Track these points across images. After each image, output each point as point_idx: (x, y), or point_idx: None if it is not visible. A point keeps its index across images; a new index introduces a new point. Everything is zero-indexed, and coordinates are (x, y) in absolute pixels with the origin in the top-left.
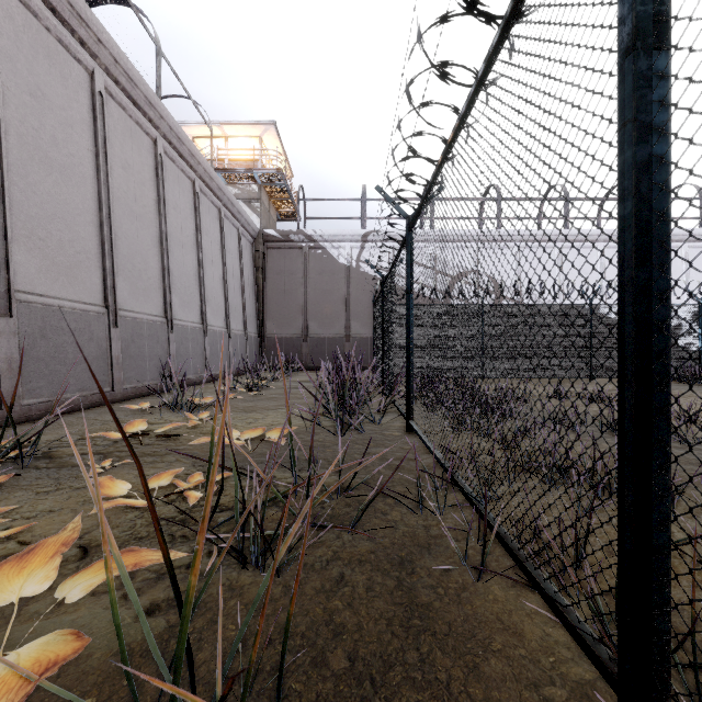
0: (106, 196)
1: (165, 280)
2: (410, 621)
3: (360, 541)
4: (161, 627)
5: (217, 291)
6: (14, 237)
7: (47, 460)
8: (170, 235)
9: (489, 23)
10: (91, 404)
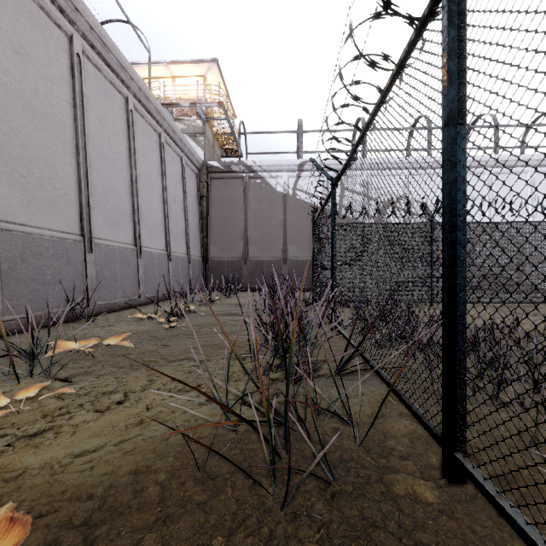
0: None
1: (81, 193)
2: None
3: None
4: None
5: (156, 213)
6: None
7: None
8: (92, 146)
9: None
10: None
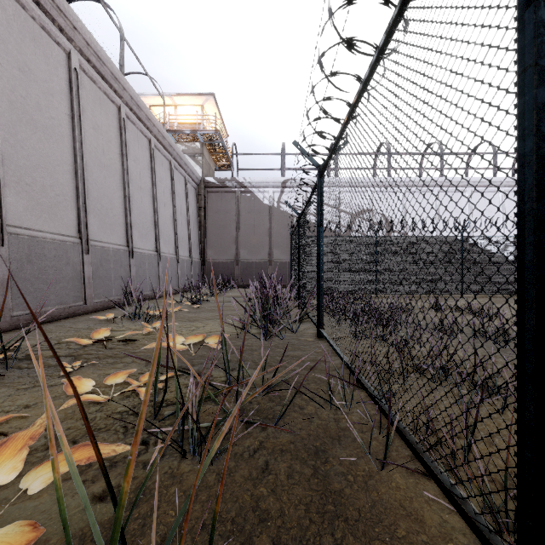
0: (80, 151)
1: (127, 217)
2: (325, 507)
3: (281, 432)
4: (111, 513)
5: (168, 225)
6: (6, 182)
7: (29, 361)
8: (131, 181)
9: (387, 5)
10: (68, 315)
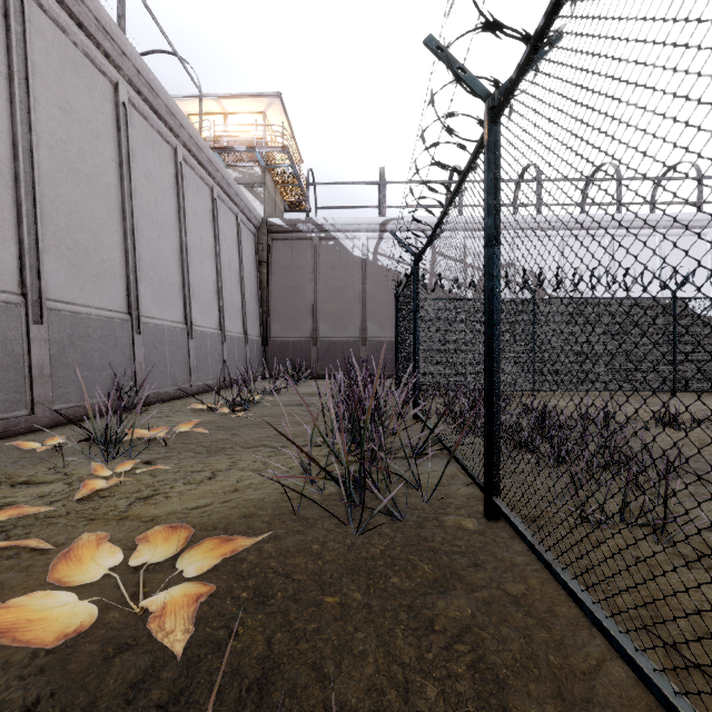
0: (27, 140)
1: (128, 265)
2: None
3: None
4: None
5: (208, 285)
6: None
7: None
8: (139, 209)
9: None
10: None
